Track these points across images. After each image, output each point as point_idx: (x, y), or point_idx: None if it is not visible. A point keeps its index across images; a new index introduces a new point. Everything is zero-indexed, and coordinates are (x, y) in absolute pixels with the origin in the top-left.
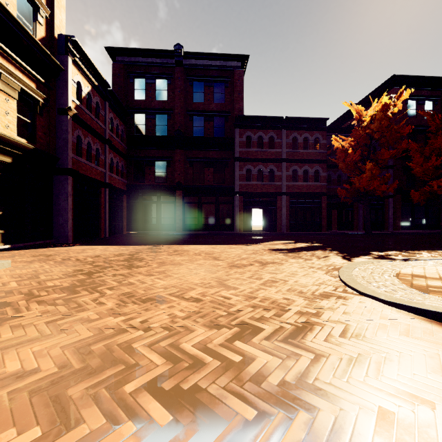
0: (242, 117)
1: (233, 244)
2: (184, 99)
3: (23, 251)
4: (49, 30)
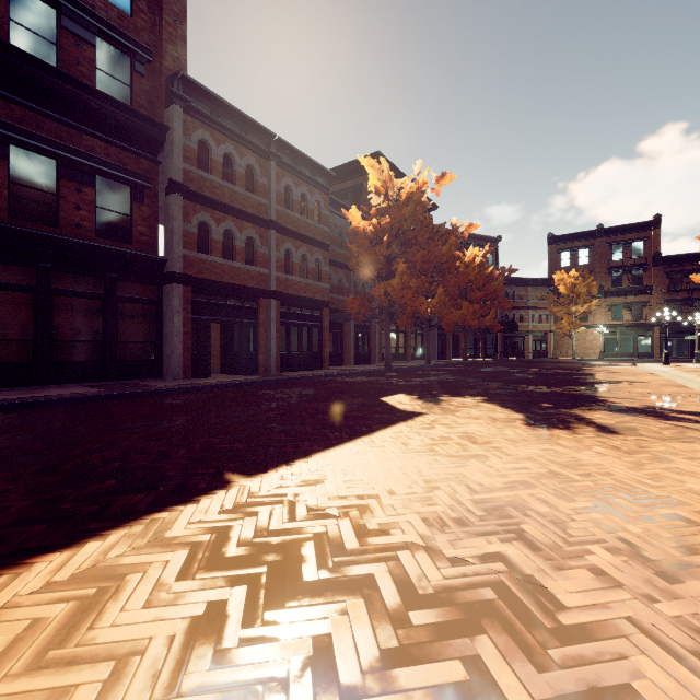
0: (191, 83)
1: (391, 425)
2: None
3: None
4: None
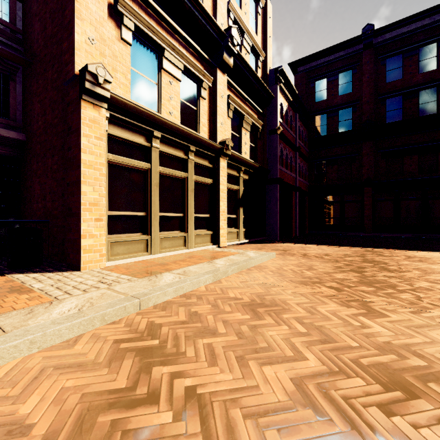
0: None
1: None
2: (374, 84)
3: (257, 245)
4: (263, 69)
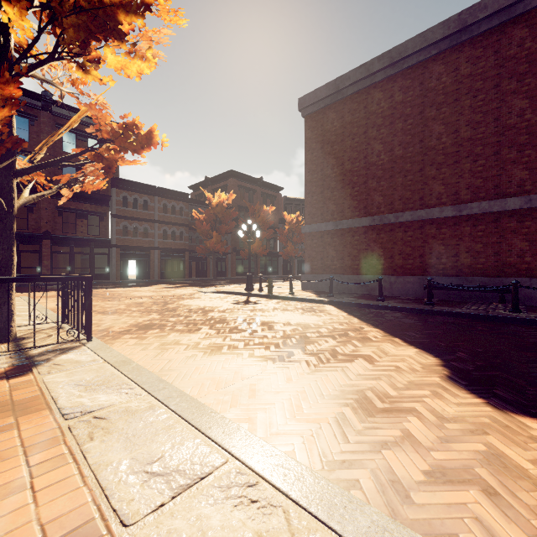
0: (119, 179)
1: (133, 287)
2: (52, 146)
3: None
4: None
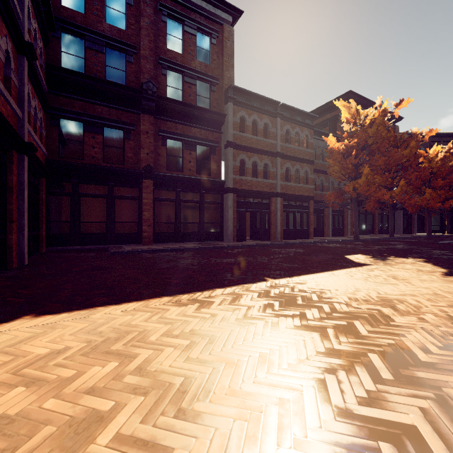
0: (236, 89)
1: (346, 268)
2: (154, 39)
3: None
4: None
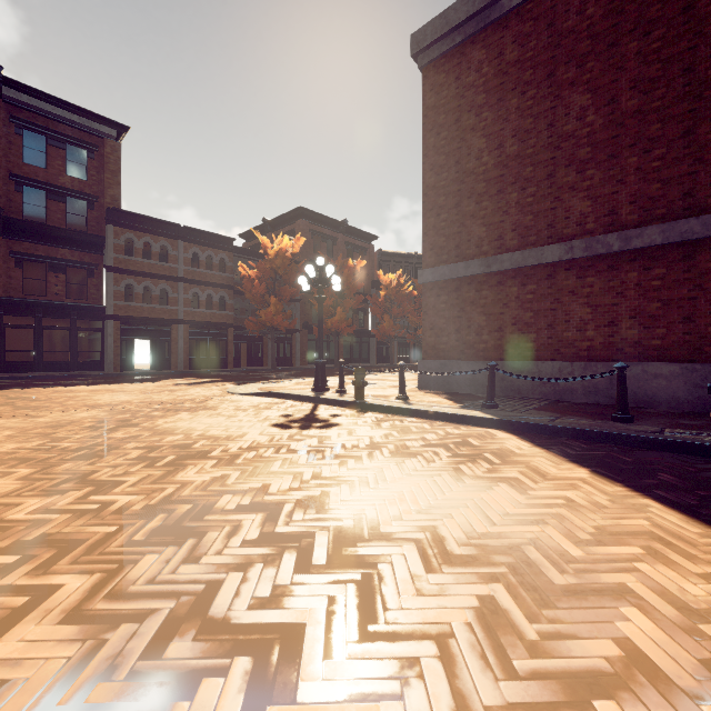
0: (119, 210)
1: (124, 383)
2: (4, 153)
3: None
4: None
